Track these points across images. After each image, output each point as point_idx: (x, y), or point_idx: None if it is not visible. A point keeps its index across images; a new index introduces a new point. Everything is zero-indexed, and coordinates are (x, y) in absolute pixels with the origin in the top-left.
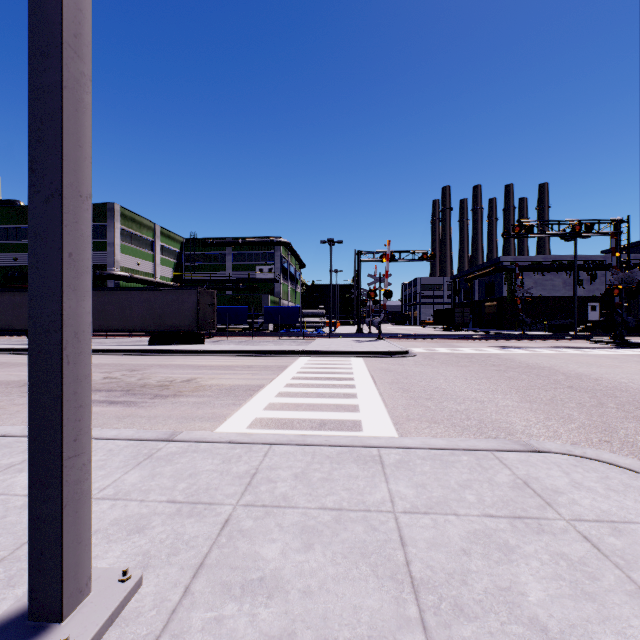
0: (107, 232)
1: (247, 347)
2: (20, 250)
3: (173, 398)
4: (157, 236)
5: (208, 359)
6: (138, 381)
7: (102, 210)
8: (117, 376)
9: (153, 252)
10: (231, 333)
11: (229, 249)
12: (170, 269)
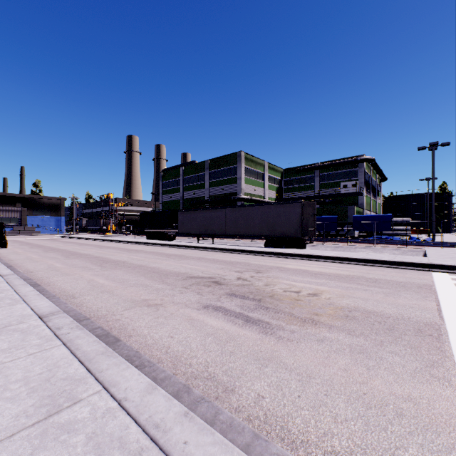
0: (237, 171)
1: (352, 254)
2: (196, 188)
3: (313, 327)
4: (266, 169)
5: (318, 265)
6: (265, 287)
7: (234, 157)
8: (247, 277)
9: (263, 181)
10: (323, 239)
11: (317, 172)
12: (274, 192)
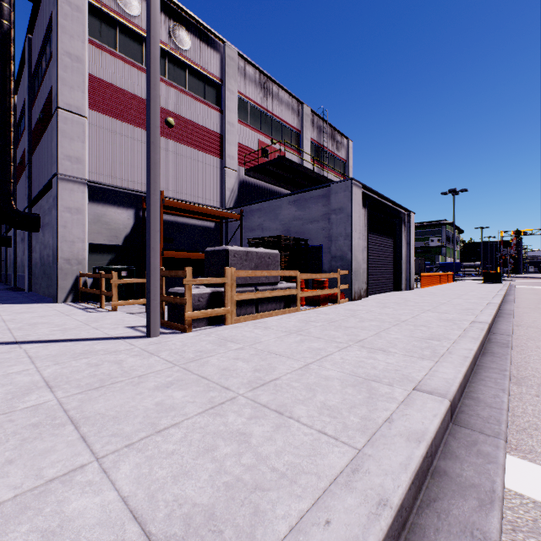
0: None
1: None
2: None
3: None
4: None
5: None
6: None
7: None
8: None
9: None
10: None
11: None
12: None
